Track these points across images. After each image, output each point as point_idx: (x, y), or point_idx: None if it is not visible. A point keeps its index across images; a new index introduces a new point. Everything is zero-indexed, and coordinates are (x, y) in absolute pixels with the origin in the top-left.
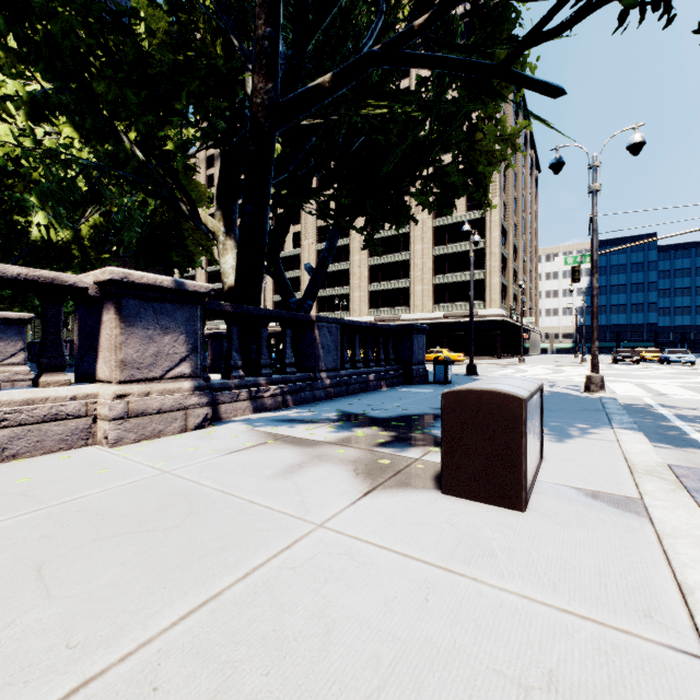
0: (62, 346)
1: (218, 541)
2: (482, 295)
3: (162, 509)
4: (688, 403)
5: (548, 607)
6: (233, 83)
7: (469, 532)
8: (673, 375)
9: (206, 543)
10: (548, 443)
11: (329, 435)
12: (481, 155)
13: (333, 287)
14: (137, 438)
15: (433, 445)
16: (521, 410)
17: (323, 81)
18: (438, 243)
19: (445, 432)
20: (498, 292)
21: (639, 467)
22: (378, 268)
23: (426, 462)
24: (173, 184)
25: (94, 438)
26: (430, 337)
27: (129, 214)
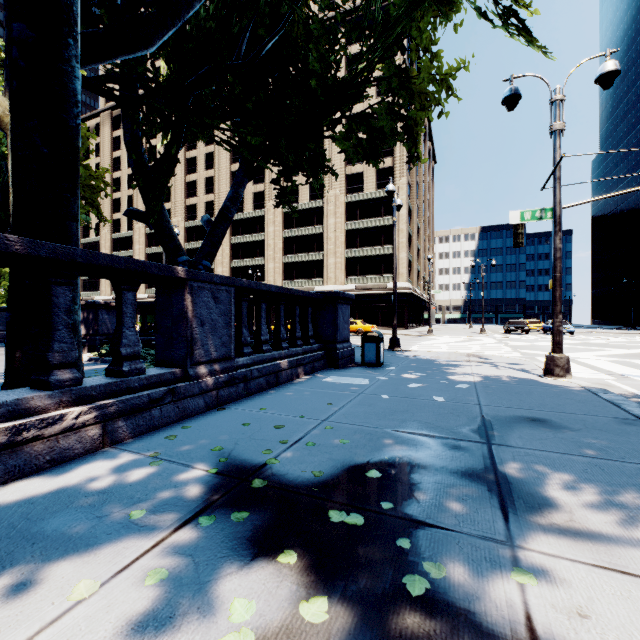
0: None
1: None
2: (391, 269)
3: None
4: None
5: None
6: None
7: None
8: (578, 347)
9: None
10: None
11: None
12: (413, 97)
13: (247, 257)
14: None
15: None
16: None
17: None
18: (350, 218)
19: None
20: (405, 266)
21: None
22: (293, 240)
23: None
24: None
25: None
26: None
27: None
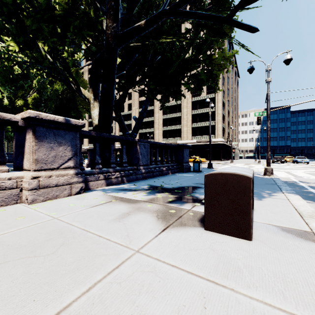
0: (4, 151)
1: (75, 263)
2: (214, 132)
3: (47, 241)
4: (312, 180)
5: (284, 313)
6: (96, 22)
7: (223, 254)
8: (301, 168)
9: (68, 264)
10: (254, 200)
11: (144, 197)
12: (215, 66)
13: (146, 128)
14: (44, 199)
15: (196, 202)
16: (250, 184)
17: (141, 23)
18: (194, 108)
19: (206, 196)
20: (221, 131)
21: (304, 213)
22: (167, 120)
23: (194, 211)
24: (67, 74)
25: (21, 199)
26: (190, 151)
27: (43, 87)
